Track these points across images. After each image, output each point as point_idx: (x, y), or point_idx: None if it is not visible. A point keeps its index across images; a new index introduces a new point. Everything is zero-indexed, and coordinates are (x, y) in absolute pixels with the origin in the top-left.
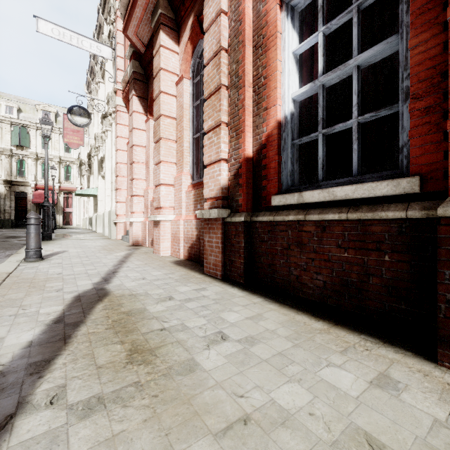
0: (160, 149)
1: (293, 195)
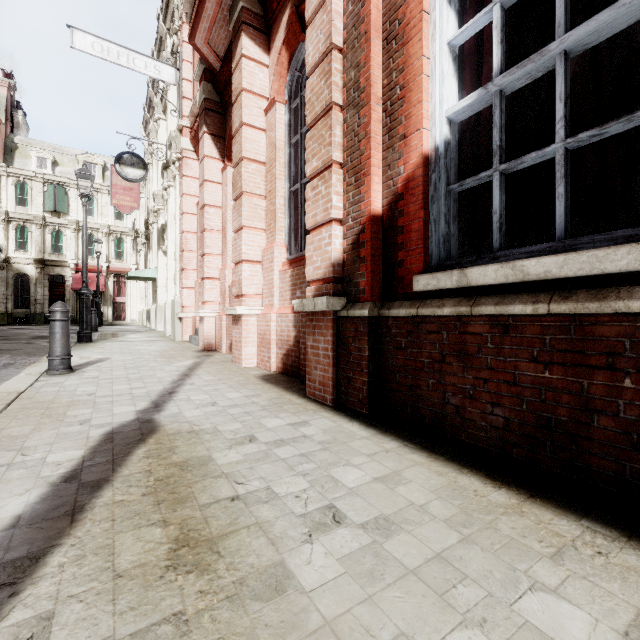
0: (242, 209)
1: (450, 273)
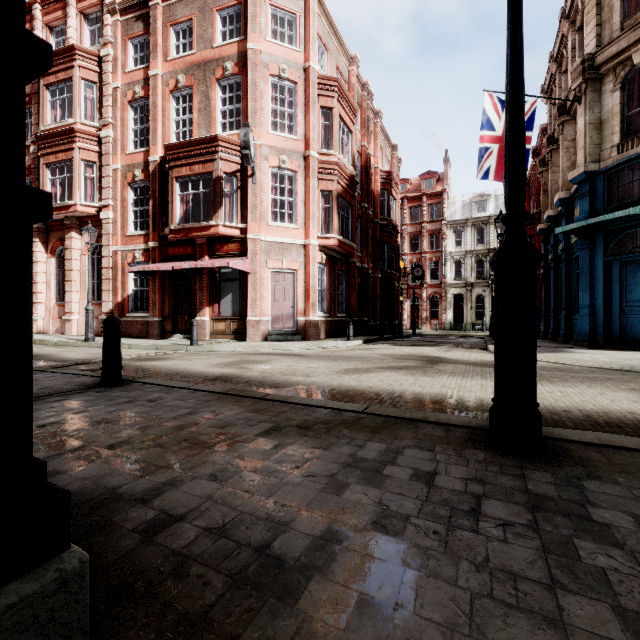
0: (72, 286)
1: (132, 314)
